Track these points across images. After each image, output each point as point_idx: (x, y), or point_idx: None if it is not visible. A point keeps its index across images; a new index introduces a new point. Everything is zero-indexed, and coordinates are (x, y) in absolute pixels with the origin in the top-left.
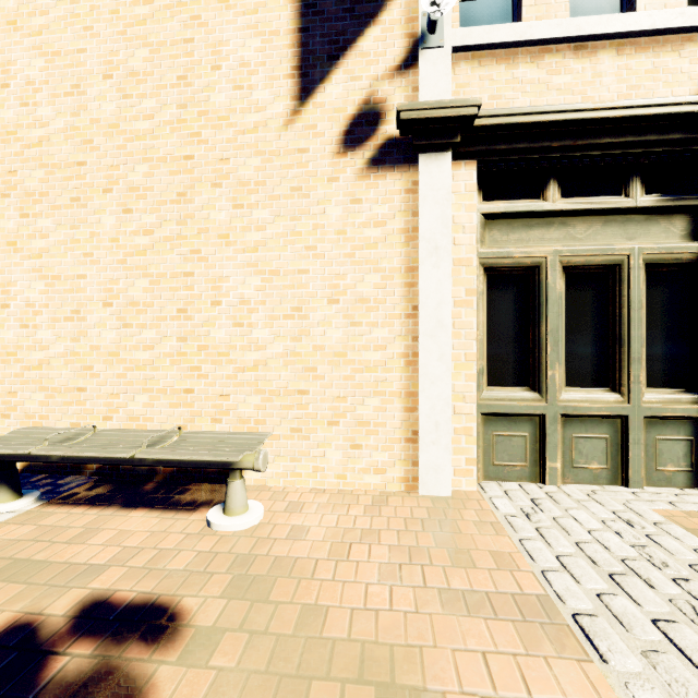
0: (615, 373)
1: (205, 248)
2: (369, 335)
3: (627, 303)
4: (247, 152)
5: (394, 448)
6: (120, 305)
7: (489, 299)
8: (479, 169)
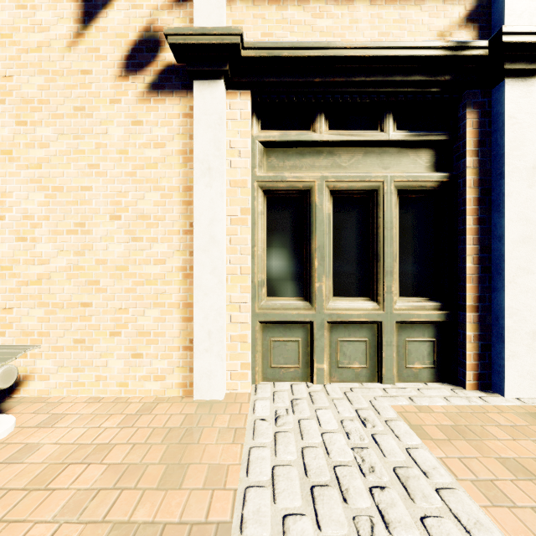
0: (374, 284)
1: None
2: (149, 250)
3: (382, 224)
4: (30, 70)
5: (173, 356)
6: None
7: (269, 219)
8: (255, 100)
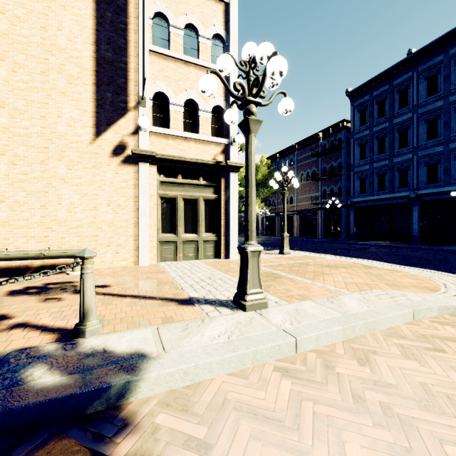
0: (196, 229)
1: (54, 183)
2: (122, 217)
3: (199, 210)
4: (73, 150)
5: (130, 252)
6: (10, 202)
7: (162, 207)
8: (158, 168)
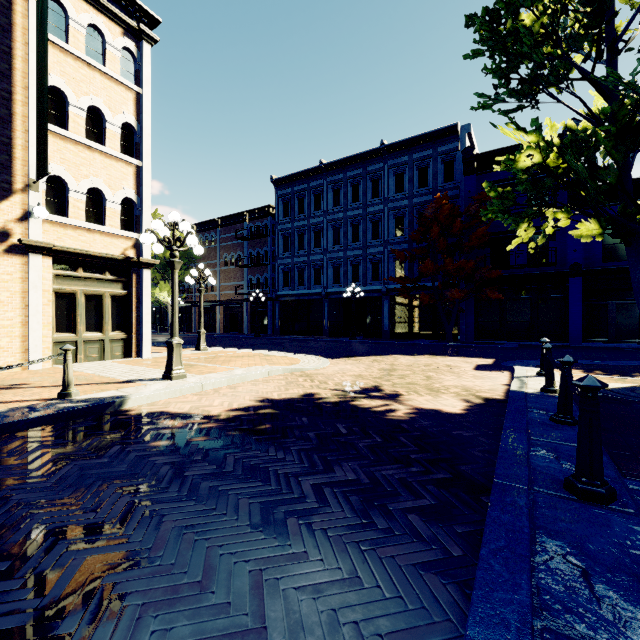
0: (102, 327)
1: None
2: (4, 315)
3: (105, 307)
4: None
5: (17, 356)
6: None
7: (57, 303)
8: (53, 260)
